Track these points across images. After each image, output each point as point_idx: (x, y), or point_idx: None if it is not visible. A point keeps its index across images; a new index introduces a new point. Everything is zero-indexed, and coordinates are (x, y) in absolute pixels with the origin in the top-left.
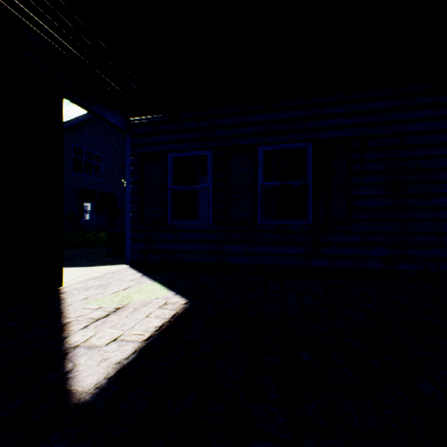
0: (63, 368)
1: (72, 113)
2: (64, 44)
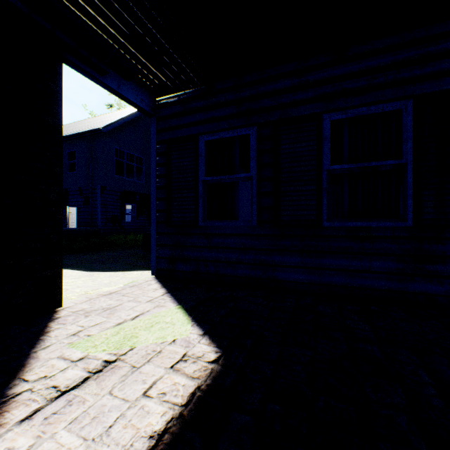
0: None
1: (115, 117)
2: None
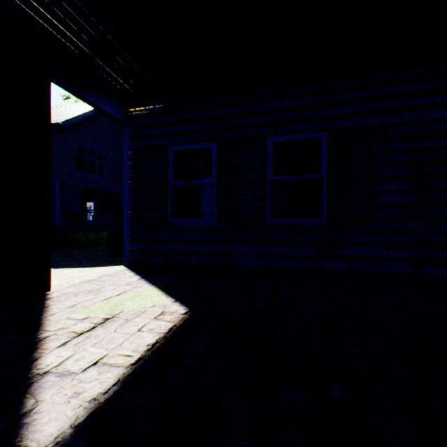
0: (19, 408)
1: (75, 111)
2: (50, 19)
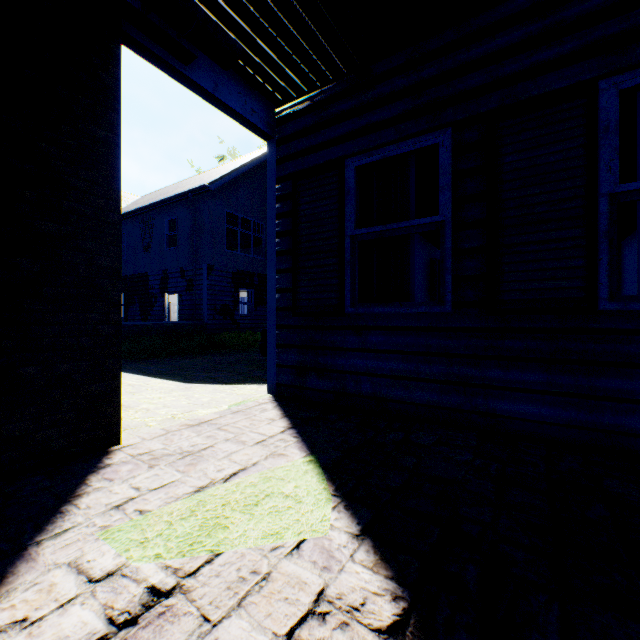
0: None
1: (226, 169)
2: None
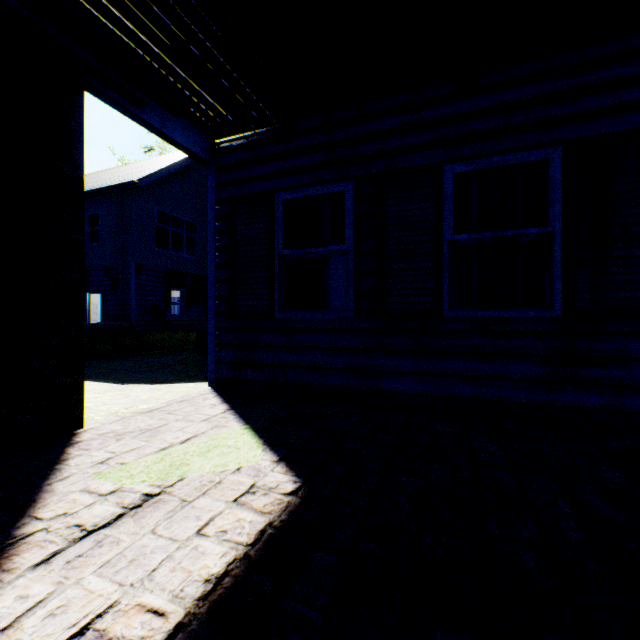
0: None
1: (156, 165)
2: None
